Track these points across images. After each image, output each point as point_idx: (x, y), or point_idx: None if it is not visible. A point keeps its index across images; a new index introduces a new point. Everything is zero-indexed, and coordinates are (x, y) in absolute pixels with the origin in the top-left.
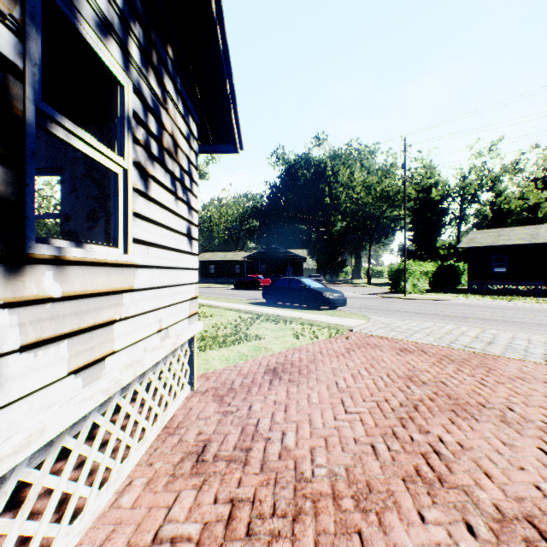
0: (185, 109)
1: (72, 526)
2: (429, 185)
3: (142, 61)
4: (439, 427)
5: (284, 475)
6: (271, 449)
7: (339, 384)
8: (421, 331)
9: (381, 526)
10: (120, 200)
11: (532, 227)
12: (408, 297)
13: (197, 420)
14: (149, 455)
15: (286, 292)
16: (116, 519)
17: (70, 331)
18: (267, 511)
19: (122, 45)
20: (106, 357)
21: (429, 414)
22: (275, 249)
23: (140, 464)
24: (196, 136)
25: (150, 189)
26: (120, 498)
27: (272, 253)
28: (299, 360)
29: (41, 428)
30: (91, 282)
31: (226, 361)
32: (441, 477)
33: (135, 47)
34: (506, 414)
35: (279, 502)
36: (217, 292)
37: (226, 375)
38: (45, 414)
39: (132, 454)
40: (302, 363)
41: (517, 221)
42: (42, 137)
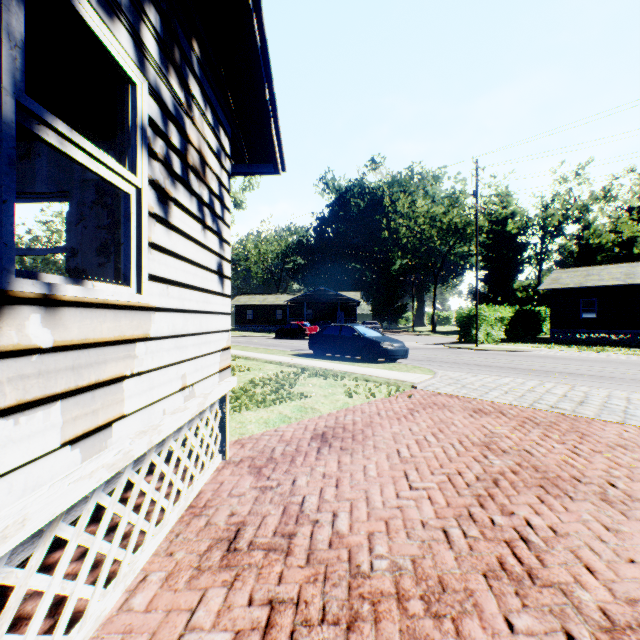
0: (214, 120)
1: (68, 637)
2: (504, 216)
3: (160, 56)
4: (526, 507)
5: (335, 569)
6: (319, 534)
7: (402, 452)
8: (498, 388)
9: (459, 636)
10: (131, 227)
11: (627, 265)
12: (481, 347)
13: (228, 498)
14: (170, 542)
15: (337, 342)
16: (125, 626)
17: (64, 390)
18: (314, 616)
19: (134, 34)
20: (113, 423)
21: (512, 491)
22: (323, 292)
23: (158, 554)
24: (228, 153)
25: (171, 214)
26: (131, 598)
27: (319, 296)
28: (353, 423)
29: (21, 518)
30: (93, 328)
31: (265, 424)
32: (531, 572)
33: (151, 38)
34: (607, 490)
35: (329, 604)
36: (255, 342)
37: (264, 442)
38: (29, 499)
39: (147, 541)
40: (357, 427)
41: (608, 258)
42: (43, 154)
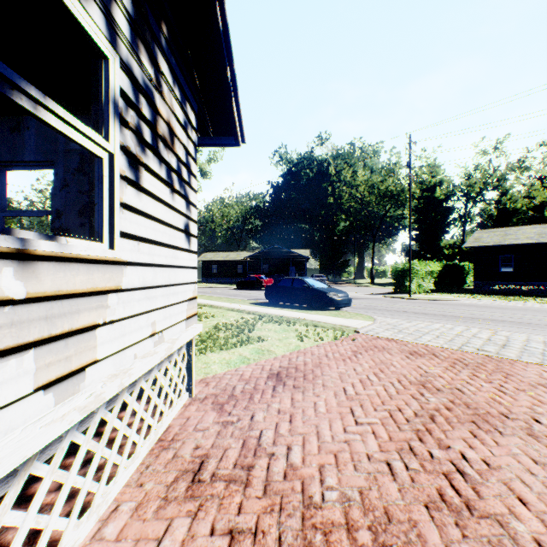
0: (182, 95)
1: None
2: (433, 184)
3: (131, 35)
4: (461, 442)
5: (290, 500)
6: (275, 466)
7: (348, 390)
8: (430, 332)
9: None
10: (104, 188)
11: (540, 226)
12: (414, 297)
13: (194, 432)
14: (140, 473)
15: (289, 292)
16: None
17: (37, 339)
18: (271, 546)
19: (107, 12)
20: (86, 368)
21: (448, 426)
22: (278, 249)
23: (129, 485)
24: (194, 126)
25: (141, 178)
26: (103, 528)
27: (274, 253)
28: (304, 364)
29: None
30: (67, 281)
31: (227, 364)
32: (469, 503)
33: (123, 17)
34: (532, 426)
35: (285, 534)
36: (219, 292)
37: (226, 380)
38: (1, 443)
39: (119, 473)
40: (308, 367)
41: (523, 220)
42: (31, 127)
